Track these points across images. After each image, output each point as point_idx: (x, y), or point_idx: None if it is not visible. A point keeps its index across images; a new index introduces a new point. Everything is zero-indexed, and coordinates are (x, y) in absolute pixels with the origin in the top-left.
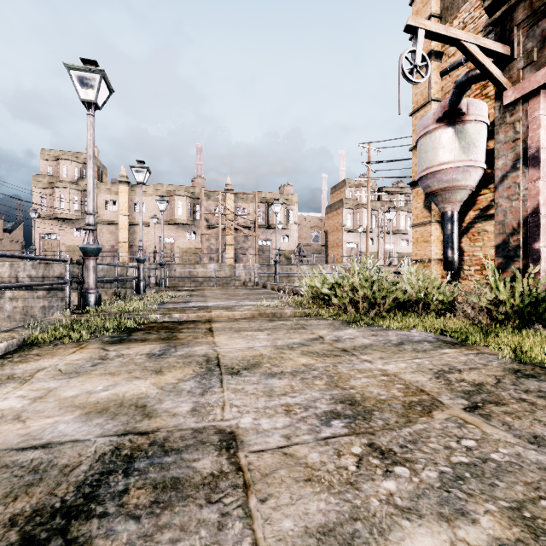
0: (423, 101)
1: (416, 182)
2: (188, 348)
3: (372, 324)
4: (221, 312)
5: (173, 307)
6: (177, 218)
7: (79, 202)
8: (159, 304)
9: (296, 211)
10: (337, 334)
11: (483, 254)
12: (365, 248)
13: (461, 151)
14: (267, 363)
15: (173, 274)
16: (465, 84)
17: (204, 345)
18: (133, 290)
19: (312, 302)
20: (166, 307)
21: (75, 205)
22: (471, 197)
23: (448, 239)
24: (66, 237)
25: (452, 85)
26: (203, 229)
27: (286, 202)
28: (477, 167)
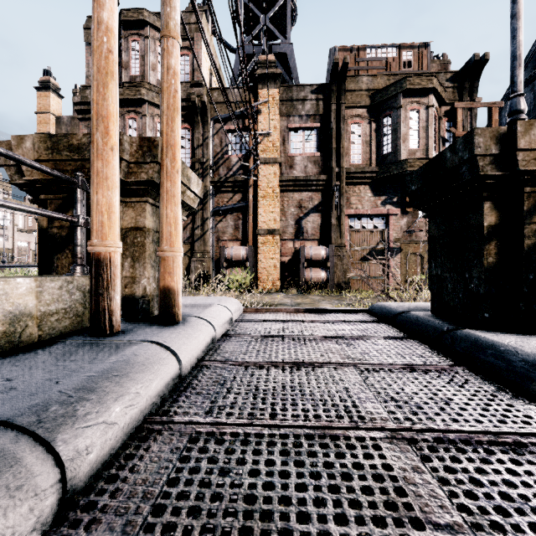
0: None
1: None
2: None
3: None
4: None
5: None
6: None
7: None
8: None
9: None
10: None
11: None
12: None
13: None
14: None
15: None
16: None
17: None
18: None
19: None
20: None
21: None
22: None
23: None
24: None
25: None
26: None
27: None
28: None
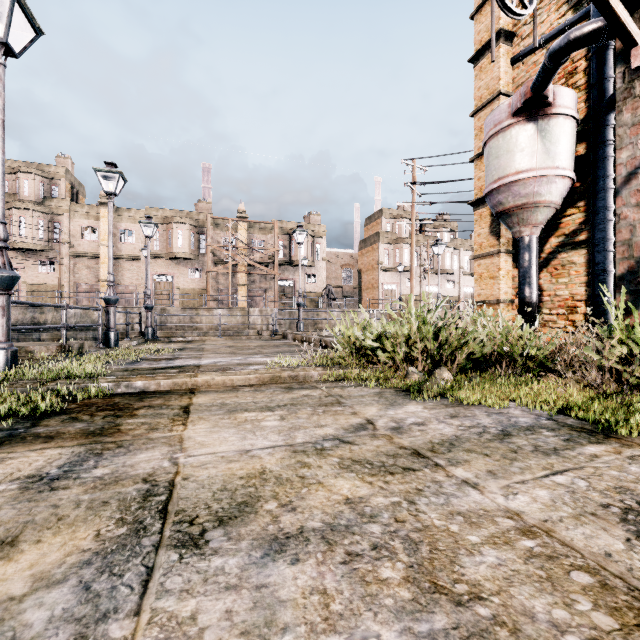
0: (489, 97)
1: (483, 198)
2: (123, 457)
3: (441, 394)
4: (212, 377)
5: (148, 367)
6: (175, 251)
7: (46, 228)
8: (130, 363)
9: (324, 245)
10: (395, 415)
11: (569, 293)
12: (405, 291)
13: (545, 155)
14: (271, 500)
15: (169, 321)
16: (564, 50)
17: (159, 446)
18: (99, 342)
19: (349, 359)
20: (137, 367)
21: (40, 231)
22: (553, 219)
23: (525, 273)
24: (28, 273)
25: (527, 75)
26: (209, 265)
27: (312, 234)
28: (565, 177)
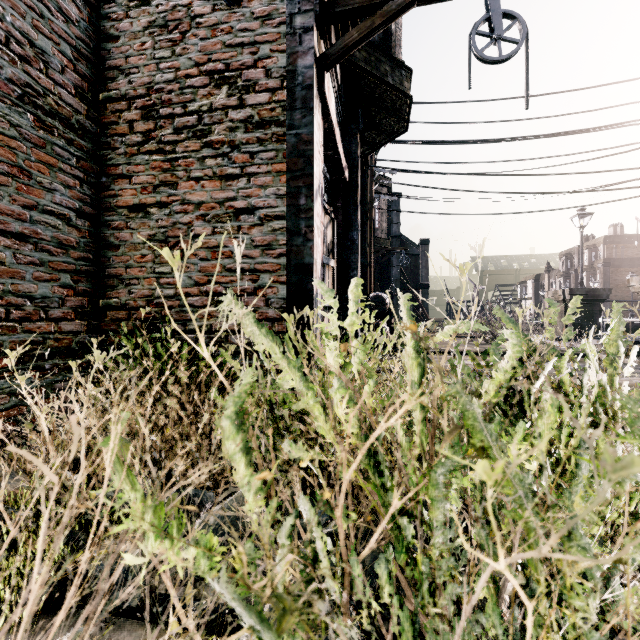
0: None
1: None
2: None
3: None
4: None
5: None
6: None
7: None
8: None
9: None
10: None
11: None
12: None
13: None
14: None
15: None
16: None
17: None
18: None
19: None
20: None
21: None
22: None
23: None
24: None
25: None
26: None
27: None
28: None
